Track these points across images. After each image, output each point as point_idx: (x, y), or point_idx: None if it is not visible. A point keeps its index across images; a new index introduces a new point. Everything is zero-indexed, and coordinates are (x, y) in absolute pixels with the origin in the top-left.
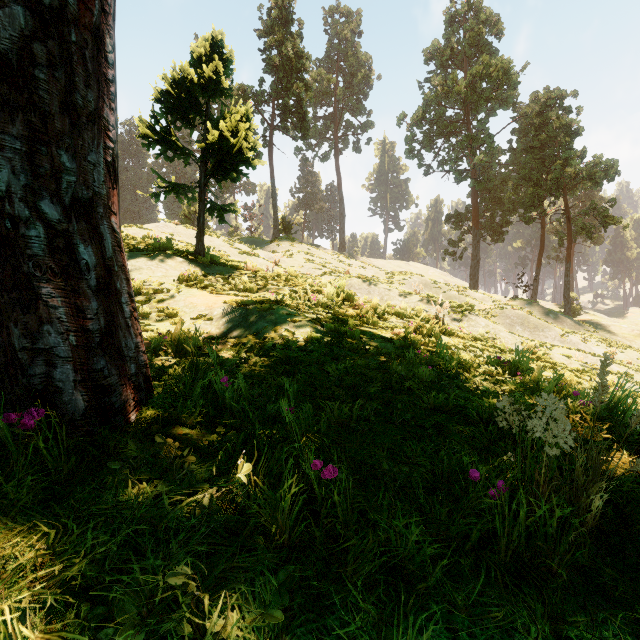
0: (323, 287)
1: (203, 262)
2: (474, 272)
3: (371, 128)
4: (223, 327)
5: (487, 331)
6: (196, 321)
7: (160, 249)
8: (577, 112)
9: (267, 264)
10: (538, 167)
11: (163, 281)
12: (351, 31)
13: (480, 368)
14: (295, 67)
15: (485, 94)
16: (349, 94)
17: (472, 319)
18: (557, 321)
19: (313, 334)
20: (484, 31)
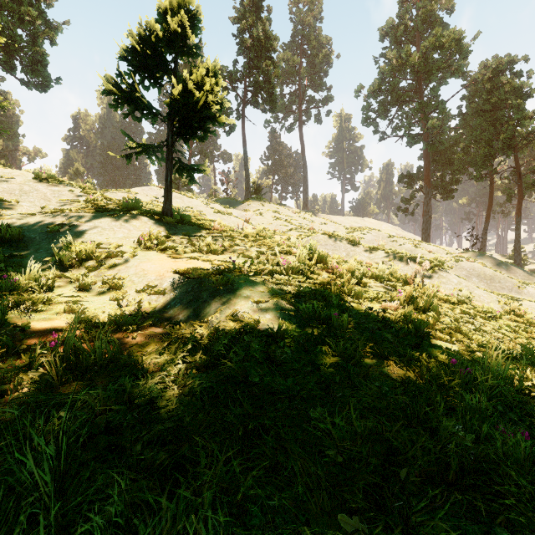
0: (292, 246)
1: (168, 222)
2: (426, 226)
3: (331, 101)
4: (169, 306)
5: (460, 289)
6: (140, 296)
7: (128, 209)
8: (528, 75)
9: (239, 222)
10: (489, 129)
11: (122, 243)
12: (313, 17)
13: (533, 377)
14: (264, 48)
15: (437, 64)
16: (311, 73)
17: (443, 276)
18: (510, 272)
19: (285, 326)
20: (436, 7)
